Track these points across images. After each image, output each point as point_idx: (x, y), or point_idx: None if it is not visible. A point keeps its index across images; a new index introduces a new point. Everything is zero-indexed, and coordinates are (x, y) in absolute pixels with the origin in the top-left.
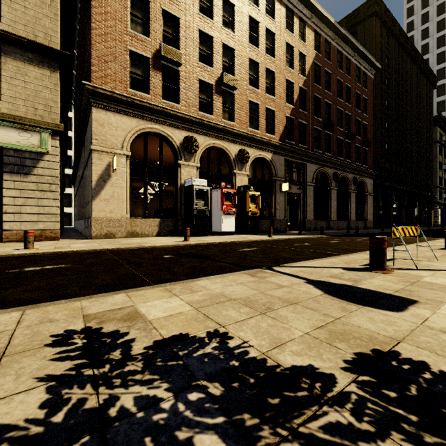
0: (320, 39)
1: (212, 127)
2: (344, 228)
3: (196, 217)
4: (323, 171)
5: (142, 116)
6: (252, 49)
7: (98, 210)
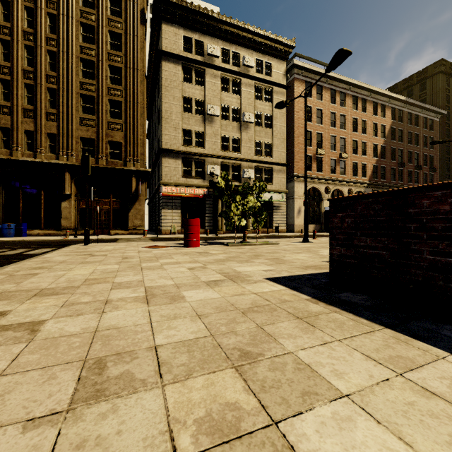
0: (395, 111)
1: (336, 180)
2: None
3: None
4: None
5: (309, 181)
6: (354, 134)
7: (296, 221)
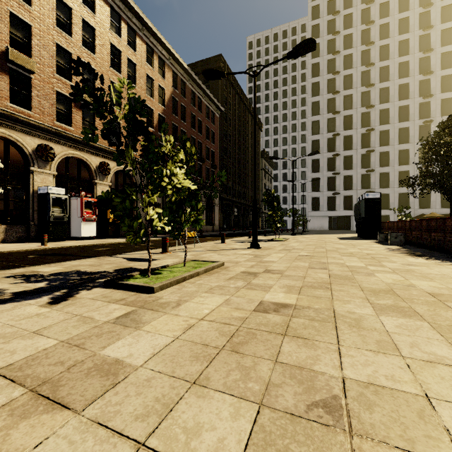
0: (177, 78)
1: (71, 139)
2: (197, 232)
3: (53, 224)
4: None
5: None
6: (114, 73)
7: None
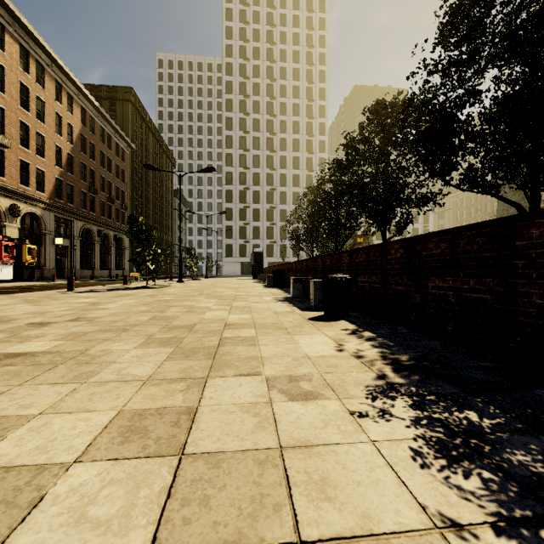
0: (86, 114)
1: None
2: (106, 277)
3: None
4: (88, 227)
5: None
6: (23, 112)
7: None
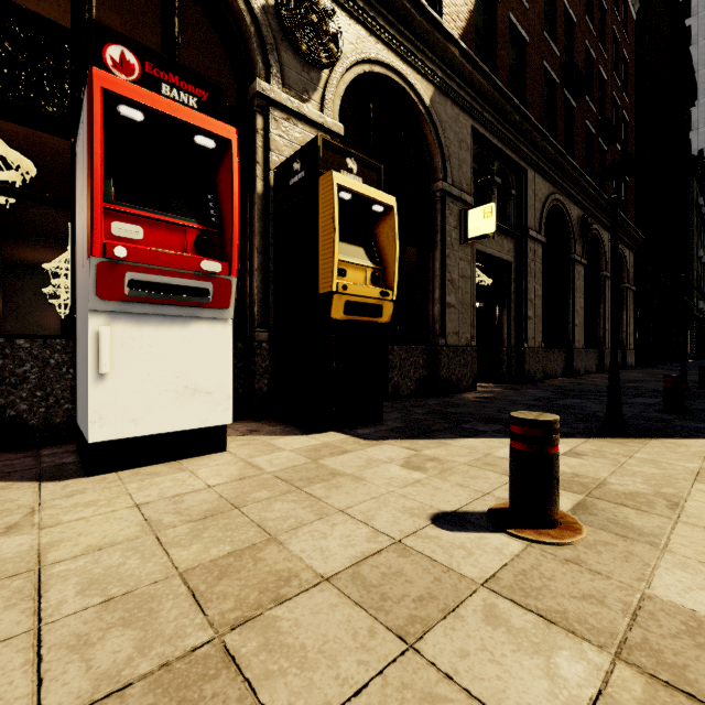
0: None
1: None
2: (593, 370)
3: None
4: (559, 204)
5: None
6: None
7: None
